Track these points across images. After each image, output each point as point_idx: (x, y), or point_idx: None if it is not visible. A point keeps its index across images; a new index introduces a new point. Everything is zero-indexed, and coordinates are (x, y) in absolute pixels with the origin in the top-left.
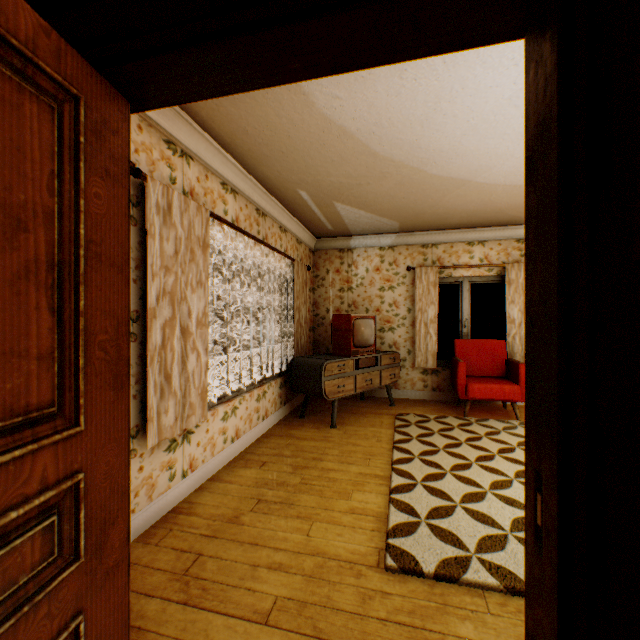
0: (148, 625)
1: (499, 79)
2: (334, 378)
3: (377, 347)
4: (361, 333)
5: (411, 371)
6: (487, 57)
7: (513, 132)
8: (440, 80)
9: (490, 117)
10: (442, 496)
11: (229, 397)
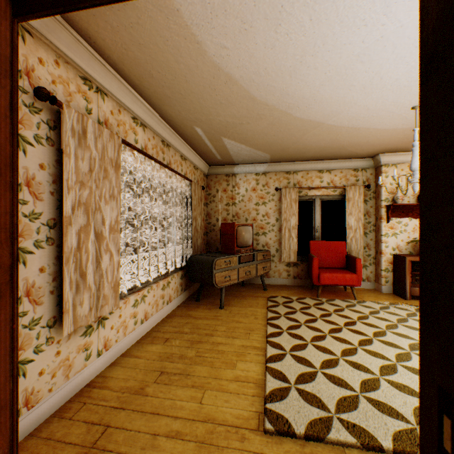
0: None
1: (352, 37)
2: (222, 271)
3: (254, 247)
4: (242, 236)
5: (278, 264)
6: (344, 17)
7: (358, 84)
8: (306, 36)
9: (342, 70)
10: (306, 363)
11: (139, 288)
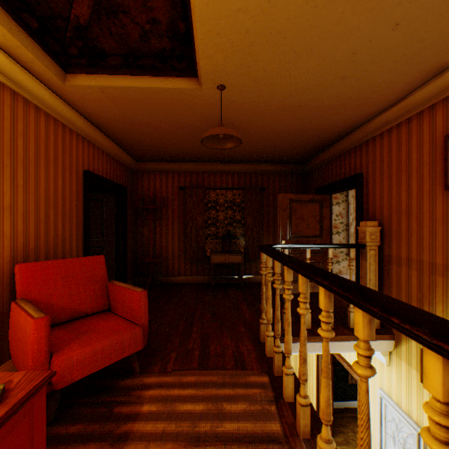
0: None
1: None
2: None
3: None
4: None
5: None
6: None
7: None
8: None
9: None
10: None
11: None
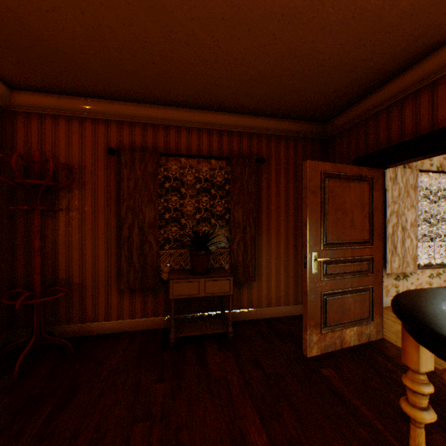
0: (386, 323)
1: None
2: None
3: None
4: None
5: None
6: None
7: None
8: None
9: None
10: None
11: (433, 267)
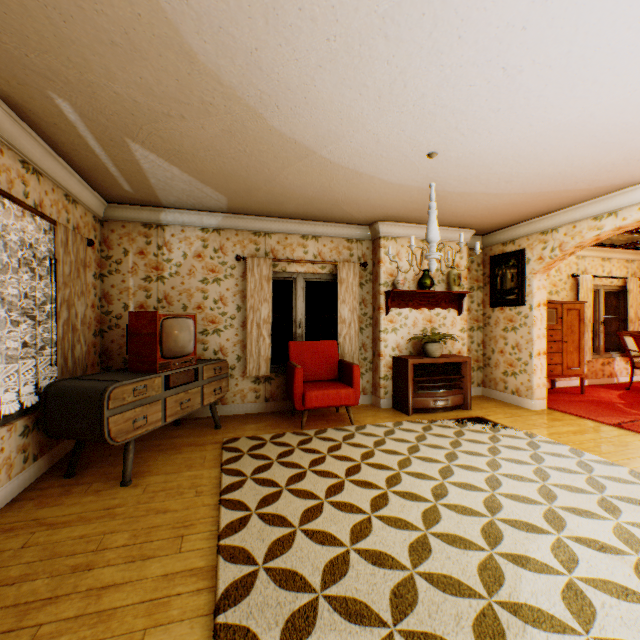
0: None
1: None
2: (128, 409)
3: (199, 354)
4: (175, 338)
5: (242, 381)
6: None
7: (374, 86)
8: None
9: (356, 45)
10: (296, 583)
11: None
